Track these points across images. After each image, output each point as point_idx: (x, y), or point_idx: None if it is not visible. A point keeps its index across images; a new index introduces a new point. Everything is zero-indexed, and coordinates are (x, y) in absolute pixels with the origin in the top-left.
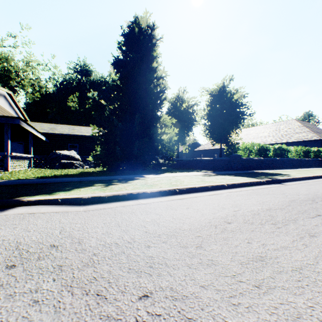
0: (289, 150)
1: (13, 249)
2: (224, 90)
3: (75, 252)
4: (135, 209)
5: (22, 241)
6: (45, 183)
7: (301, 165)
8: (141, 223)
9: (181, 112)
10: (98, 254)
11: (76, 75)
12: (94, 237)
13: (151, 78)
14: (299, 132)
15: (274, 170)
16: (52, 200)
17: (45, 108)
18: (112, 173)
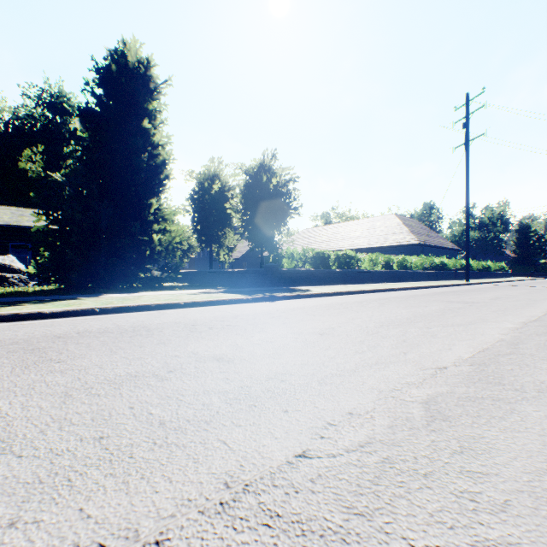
0: (360, 259)
1: None
2: (264, 170)
3: None
4: None
5: None
6: None
7: (374, 280)
8: None
9: (212, 197)
10: None
11: (42, 110)
12: None
13: (139, 145)
14: (396, 233)
15: (321, 286)
16: None
17: None
18: (62, 293)
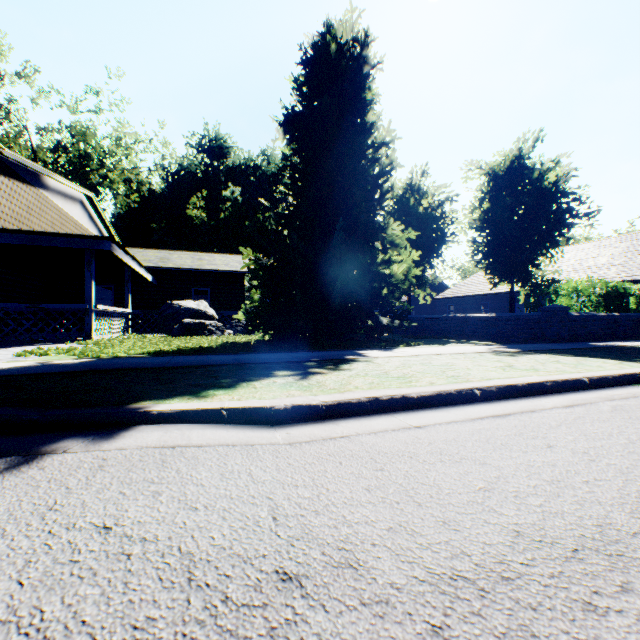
0: None
1: (182, 583)
2: (521, 164)
3: (367, 614)
4: (411, 444)
5: (194, 550)
6: (172, 368)
7: None
8: (472, 496)
9: (419, 217)
10: (449, 633)
11: (202, 157)
12: (380, 546)
13: (363, 146)
14: None
15: None
16: (207, 413)
17: (147, 222)
18: (288, 346)
